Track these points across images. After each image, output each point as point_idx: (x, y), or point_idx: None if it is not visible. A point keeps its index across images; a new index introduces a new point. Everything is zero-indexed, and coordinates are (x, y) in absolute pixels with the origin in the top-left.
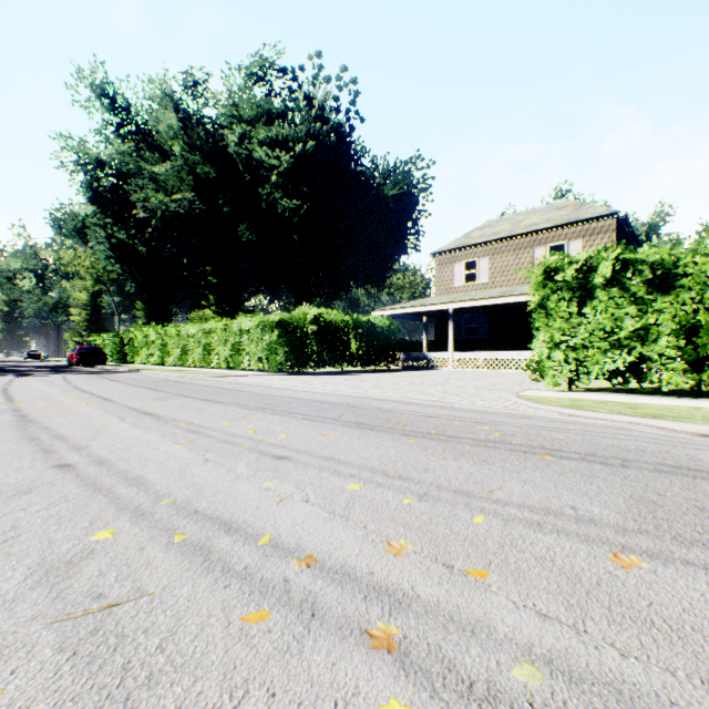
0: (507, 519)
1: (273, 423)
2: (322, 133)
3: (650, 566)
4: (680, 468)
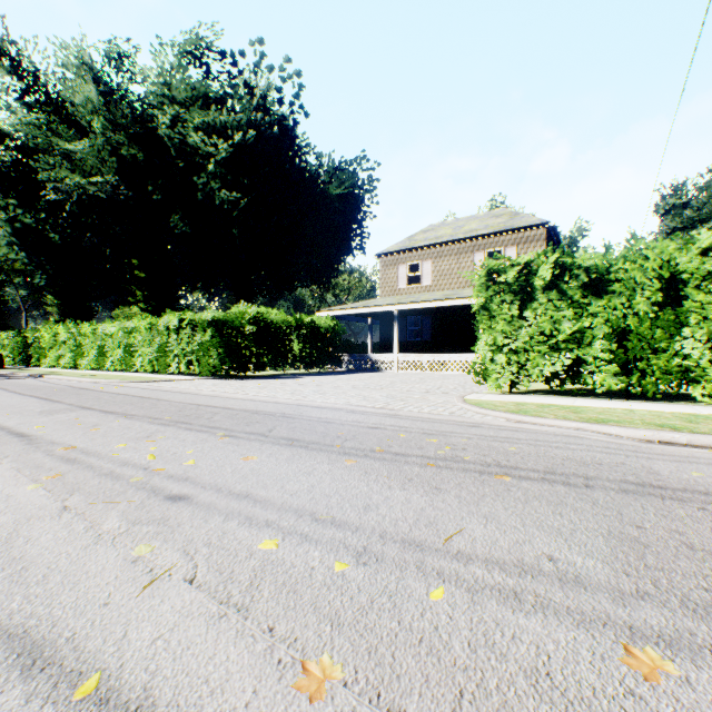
0: (475, 588)
1: (183, 443)
2: (265, 124)
3: (679, 669)
4: (644, 485)
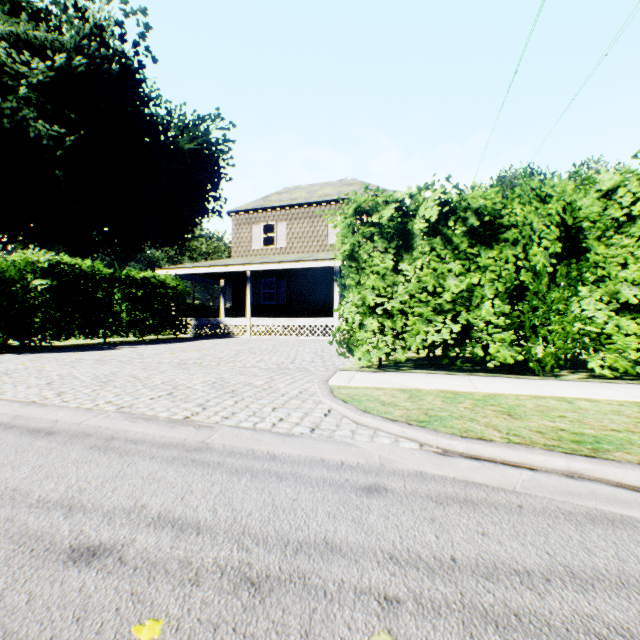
0: None
1: None
2: (101, 56)
3: None
4: None
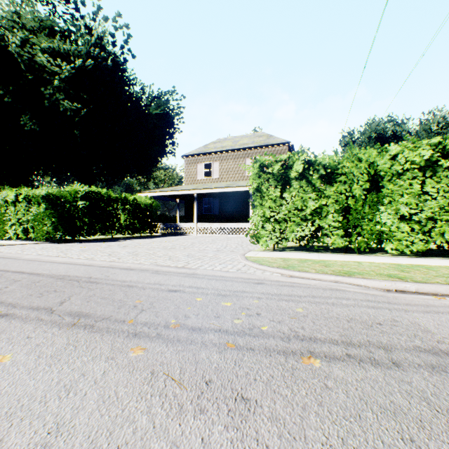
0: None
1: None
2: (101, 57)
3: None
4: (438, 353)
